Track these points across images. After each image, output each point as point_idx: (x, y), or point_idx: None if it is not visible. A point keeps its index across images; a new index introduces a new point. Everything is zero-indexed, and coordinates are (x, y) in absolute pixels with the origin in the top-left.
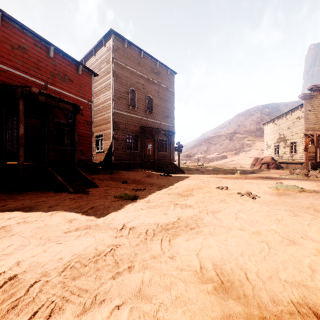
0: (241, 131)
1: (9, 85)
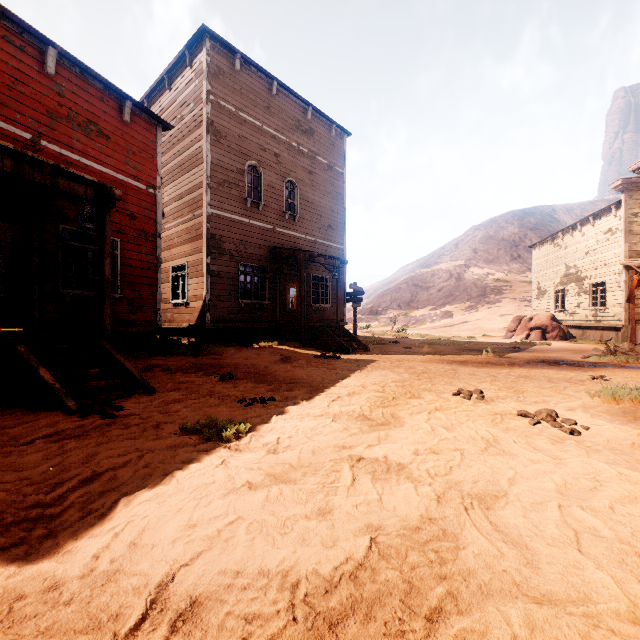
0: (481, 262)
1: None
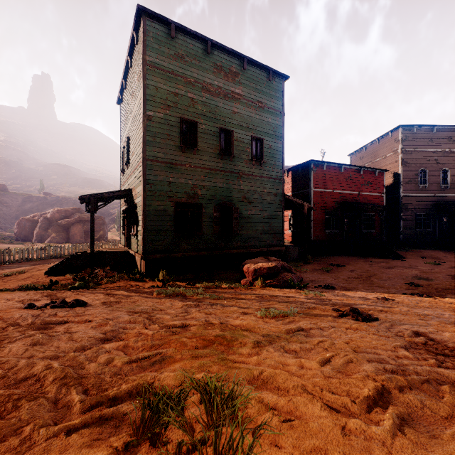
0: None
1: (350, 203)
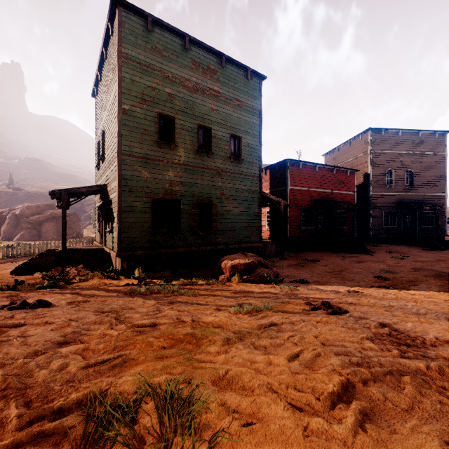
0: None
1: (324, 200)
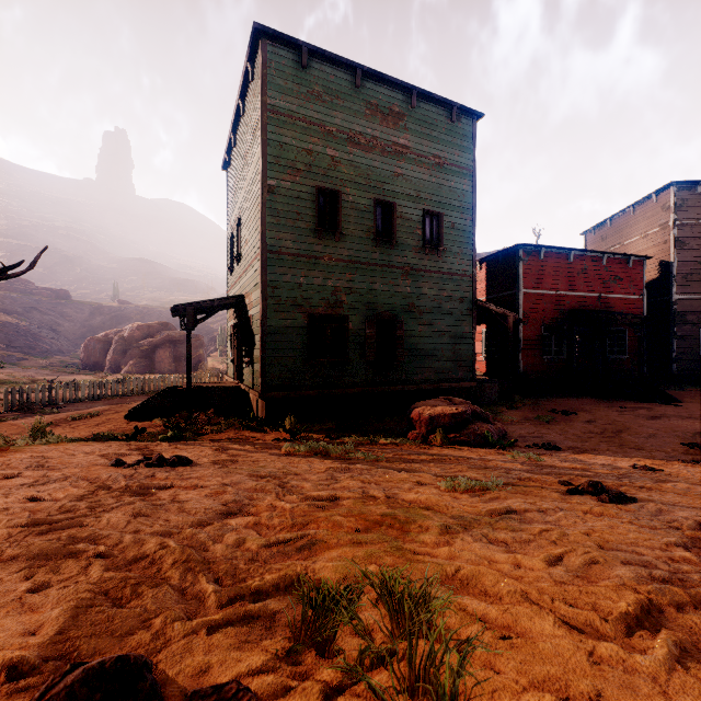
0: None
1: (585, 311)
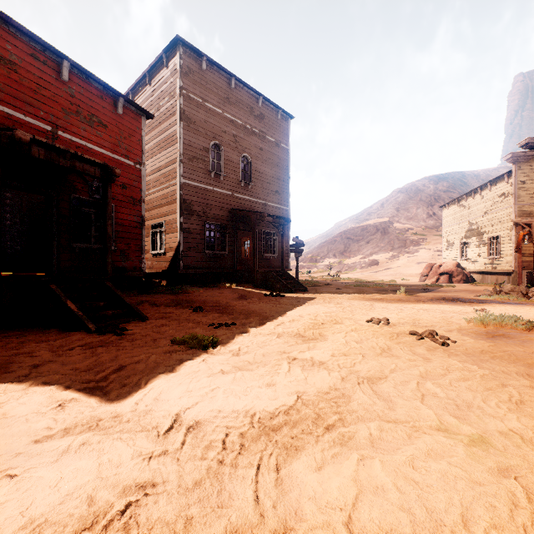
0: (402, 219)
1: None
